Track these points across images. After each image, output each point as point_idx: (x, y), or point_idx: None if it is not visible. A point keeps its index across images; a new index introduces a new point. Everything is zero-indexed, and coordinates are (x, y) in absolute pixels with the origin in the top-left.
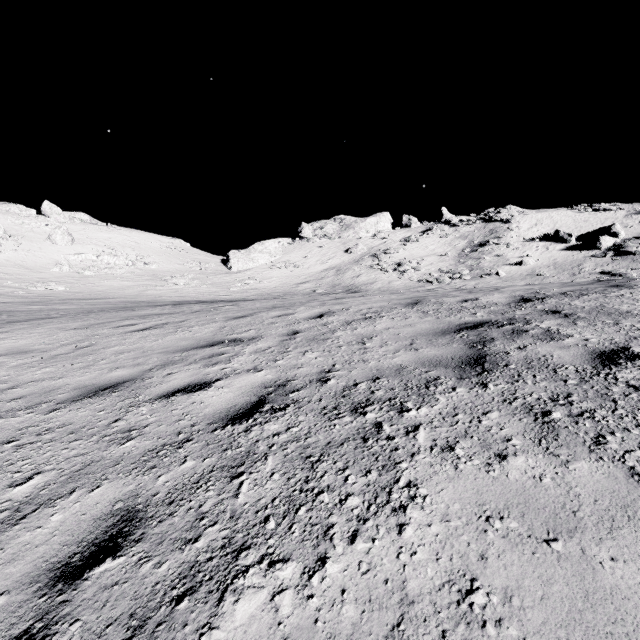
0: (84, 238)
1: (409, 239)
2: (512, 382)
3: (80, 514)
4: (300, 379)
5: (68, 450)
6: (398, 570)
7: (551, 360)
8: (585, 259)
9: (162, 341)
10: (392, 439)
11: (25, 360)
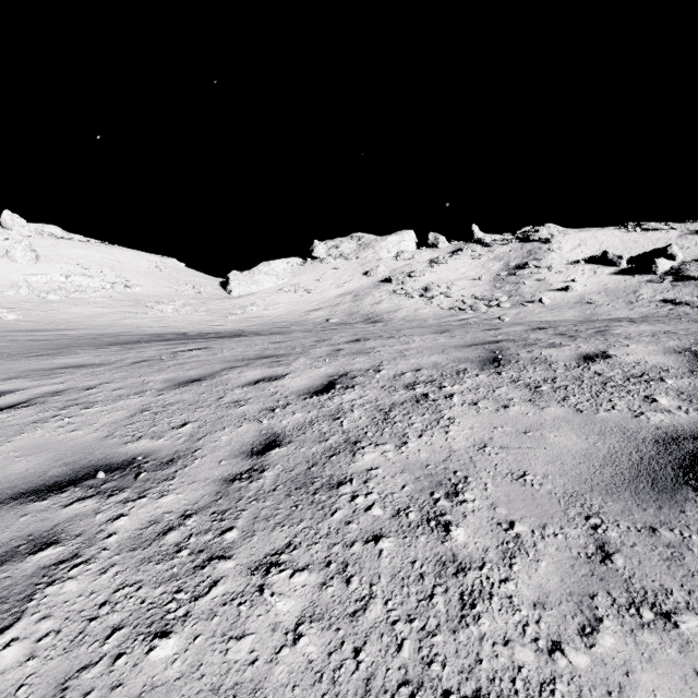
0: (53, 255)
1: (437, 260)
2: None
3: None
4: None
5: None
6: None
7: None
8: (640, 285)
9: None
10: None
11: None
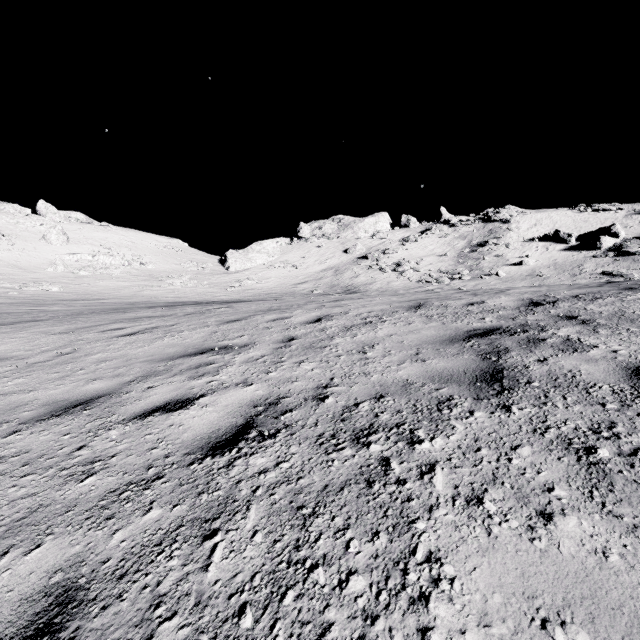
0: (80, 238)
1: (408, 239)
2: (539, 405)
3: (5, 590)
4: (294, 396)
5: (16, 488)
6: None
7: (580, 377)
8: (585, 259)
9: (148, 348)
10: (403, 484)
11: None
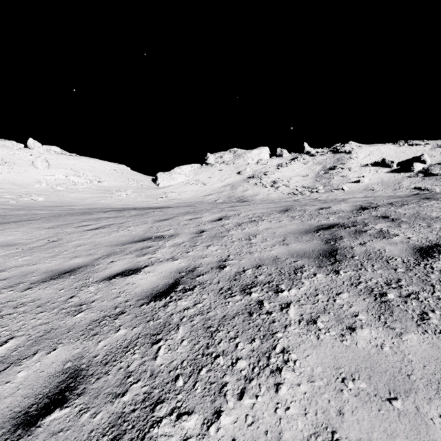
0: (57, 164)
1: (281, 165)
2: (357, 270)
3: (39, 371)
4: (204, 266)
5: (35, 320)
6: (275, 423)
7: (384, 253)
8: (403, 179)
9: (108, 237)
10: (270, 314)
11: (11, 251)
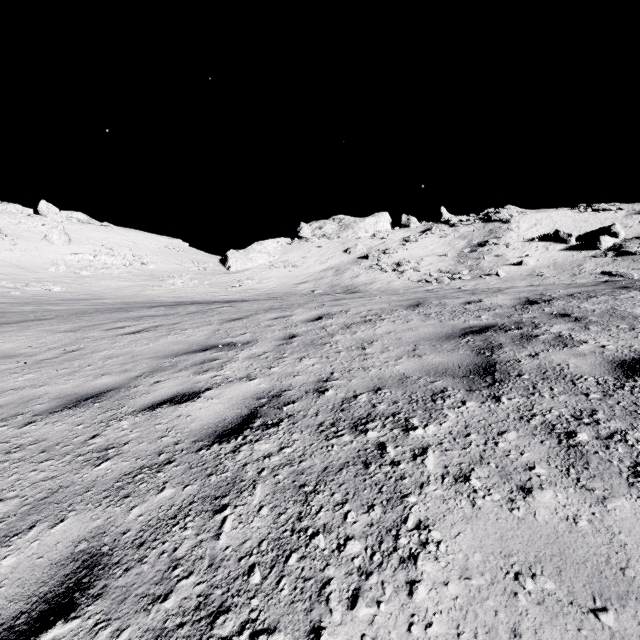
0: (81, 238)
1: (408, 239)
2: (527, 395)
3: (36, 557)
4: (296, 389)
5: (36, 472)
6: None
7: (567, 370)
8: (585, 259)
9: (153, 345)
10: (397, 464)
11: (9, 365)
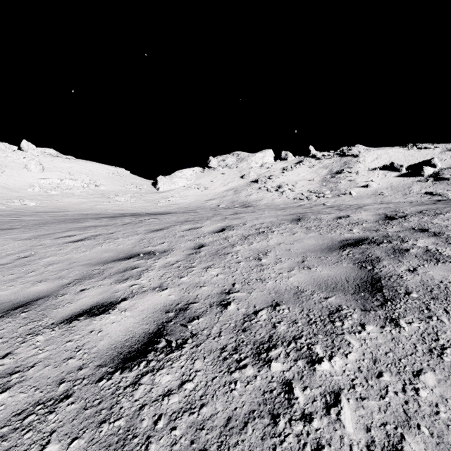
0: (52, 167)
1: (286, 168)
2: (425, 319)
3: None
4: (201, 302)
5: None
6: None
7: None
8: (413, 183)
9: (89, 252)
10: (309, 420)
11: None
